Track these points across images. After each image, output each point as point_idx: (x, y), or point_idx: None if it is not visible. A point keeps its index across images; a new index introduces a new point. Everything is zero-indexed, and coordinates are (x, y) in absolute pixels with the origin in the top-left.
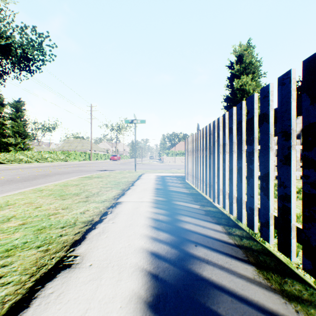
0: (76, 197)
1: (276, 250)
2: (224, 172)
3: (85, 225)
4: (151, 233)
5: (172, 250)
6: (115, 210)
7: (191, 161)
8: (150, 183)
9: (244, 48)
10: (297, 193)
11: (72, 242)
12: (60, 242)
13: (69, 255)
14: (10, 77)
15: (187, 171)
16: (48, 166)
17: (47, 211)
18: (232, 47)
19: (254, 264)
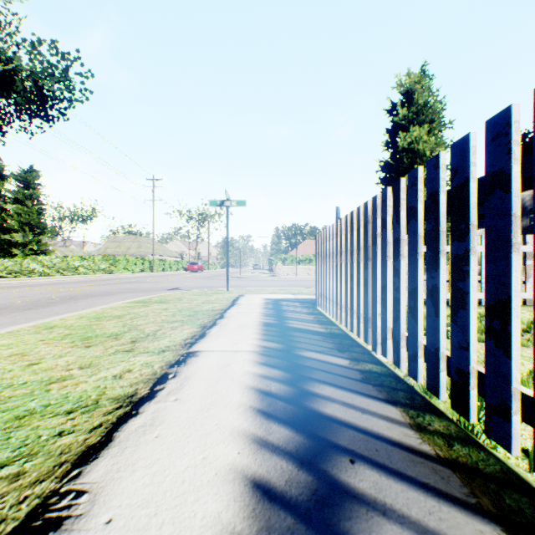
0: (112, 342)
1: (524, 466)
2: (397, 294)
3: (117, 407)
4: (254, 428)
5: (299, 475)
6: (184, 369)
7: (327, 273)
8: (253, 314)
9: (415, 79)
10: (525, 332)
11: (81, 451)
12: (55, 451)
13: (65, 488)
14: (12, 128)
15: (320, 290)
16: (77, 281)
17: (49, 372)
18: (395, 77)
19: (495, 518)
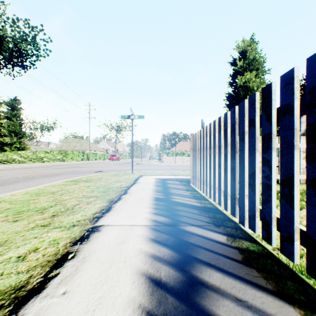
0: (36, 216)
1: None
2: (267, 181)
3: None
4: None
5: None
6: (85, 247)
7: (199, 162)
8: (148, 190)
9: (247, 43)
10: None
11: None
12: None
13: None
14: (2, 73)
15: (193, 173)
16: (41, 166)
17: None
18: (235, 42)
19: None
